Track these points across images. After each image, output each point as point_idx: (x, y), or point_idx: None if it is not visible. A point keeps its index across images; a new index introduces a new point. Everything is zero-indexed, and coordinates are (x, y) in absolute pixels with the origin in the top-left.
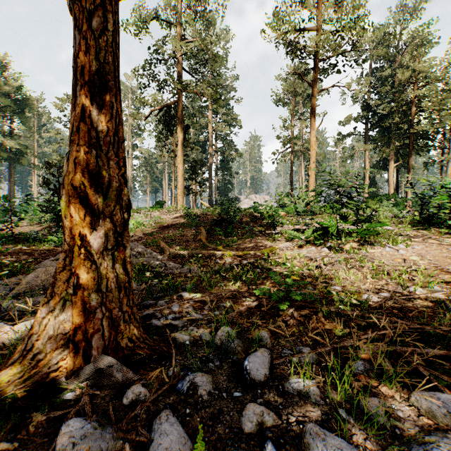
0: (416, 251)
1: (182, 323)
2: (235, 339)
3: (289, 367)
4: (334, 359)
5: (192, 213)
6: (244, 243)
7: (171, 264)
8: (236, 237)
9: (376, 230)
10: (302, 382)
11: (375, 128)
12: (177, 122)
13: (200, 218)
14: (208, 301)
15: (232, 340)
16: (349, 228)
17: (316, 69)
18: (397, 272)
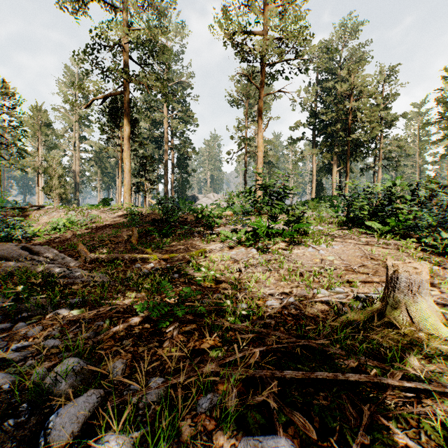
0: (334, 251)
1: (22, 356)
2: (73, 376)
3: (101, 420)
4: (163, 401)
5: (135, 212)
6: (177, 244)
7: (79, 271)
8: (171, 238)
9: (306, 230)
10: (112, 440)
11: (321, 135)
12: (124, 114)
13: (143, 217)
14: (80, 320)
15: (63, 379)
16: (286, 228)
17: (263, 72)
18: (310, 273)
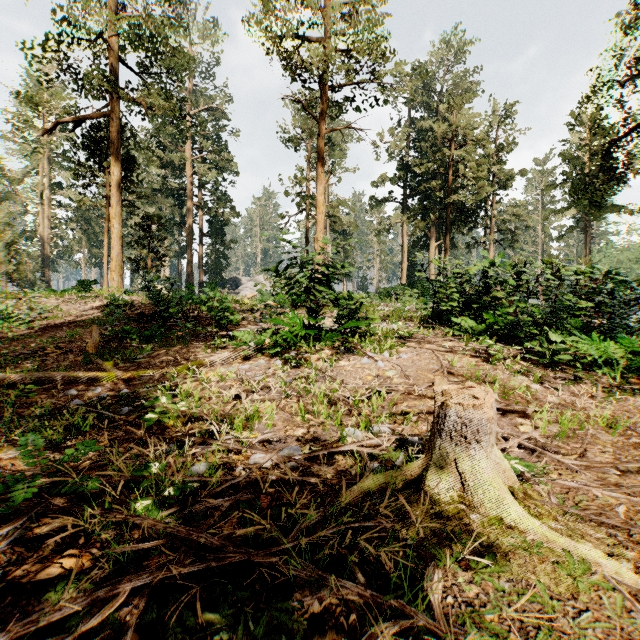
0: (401, 362)
1: None
2: None
3: None
4: None
5: (120, 302)
6: (164, 354)
7: None
8: (158, 343)
9: (369, 331)
10: None
11: (415, 195)
12: (110, 148)
13: (133, 310)
14: None
15: None
16: None
17: (325, 98)
18: (349, 400)
